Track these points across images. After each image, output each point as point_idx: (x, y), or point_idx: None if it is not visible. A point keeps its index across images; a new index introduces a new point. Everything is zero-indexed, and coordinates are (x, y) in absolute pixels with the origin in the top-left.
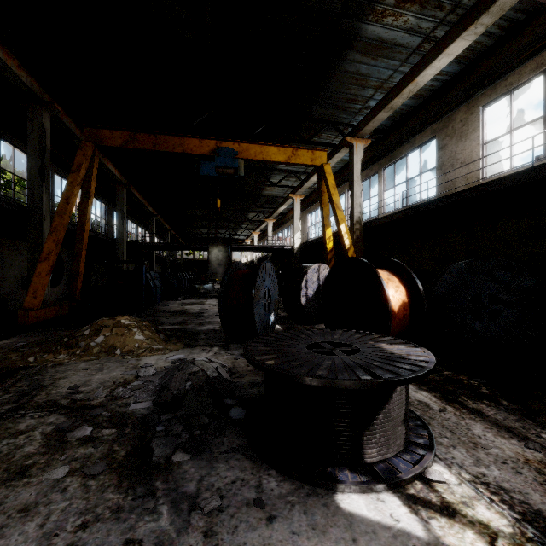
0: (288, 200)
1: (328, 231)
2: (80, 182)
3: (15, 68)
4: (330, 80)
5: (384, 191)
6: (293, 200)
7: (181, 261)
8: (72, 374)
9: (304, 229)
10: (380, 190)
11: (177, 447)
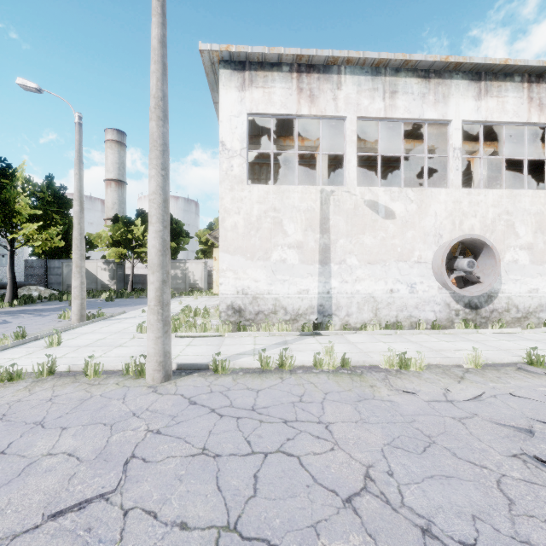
0: None
1: None
2: None
3: None
4: None
5: None
6: None
7: None
8: None
9: None
10: None
11: None
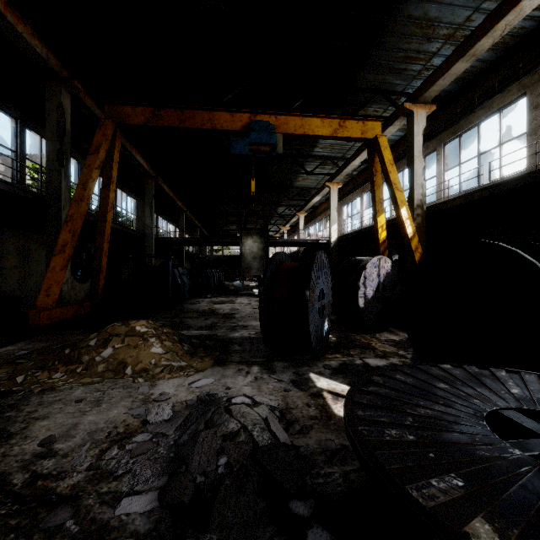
0: (323, 189)
1: (381, 218)
2: (99, 165)
3: (28, 36)
4: (387, 32)
5: (444, 171)
6: (330, 188)
7: (210, 258)
8: (57, 411)
9: (338, 221)
10: (440, 170)
11: None
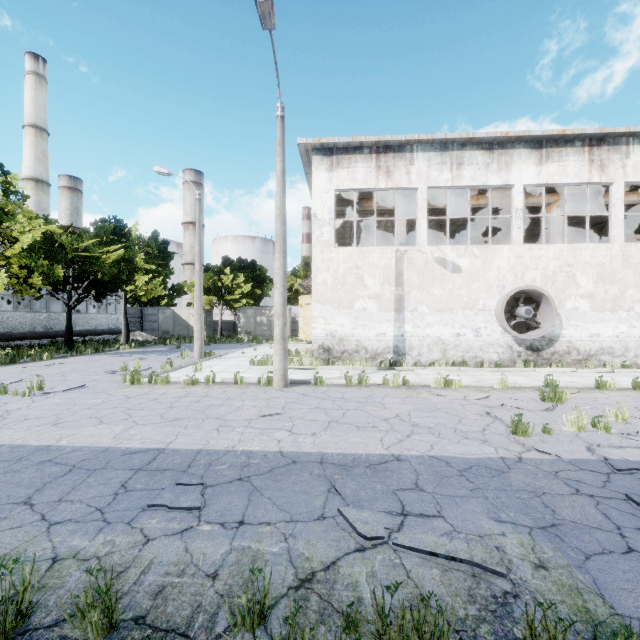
0: None
1: None
2: None
3: None
4: None
5: None
6: None
7: None
8: None
9: None
10: None
11: None
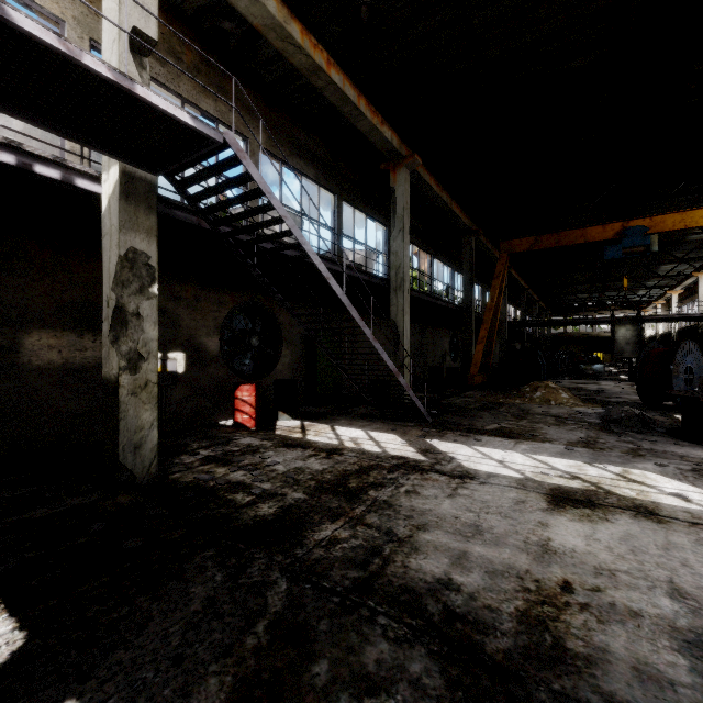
0: None
1: None
2: (499, 284)
3: (464, 219)
4: None
5: None
6: None
7: (547, 337)
8: (535, 408)
9: None
10: None
11: (625, 431)
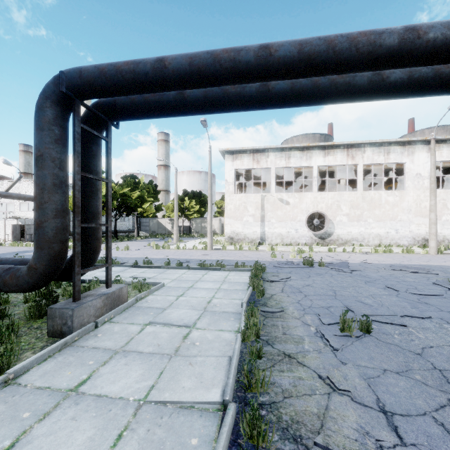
0: None
1: None
2: None
3: None
4: None
5: None
6: None
7: None
8: None
9: None
10: None
11: None
